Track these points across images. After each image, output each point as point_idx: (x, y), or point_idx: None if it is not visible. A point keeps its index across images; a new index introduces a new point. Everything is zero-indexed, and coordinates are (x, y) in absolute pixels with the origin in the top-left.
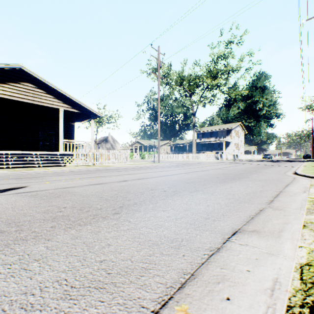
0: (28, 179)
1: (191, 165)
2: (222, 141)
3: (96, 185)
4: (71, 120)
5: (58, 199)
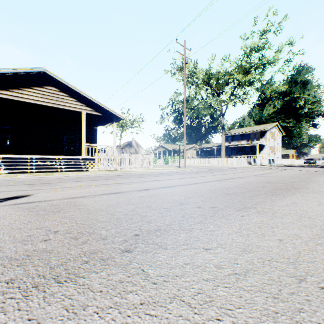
0: (42, 185)
1: (222, 170)
2: (254, 144)
3: (111, 194)
4: (94, 124)
5: (55, 216)
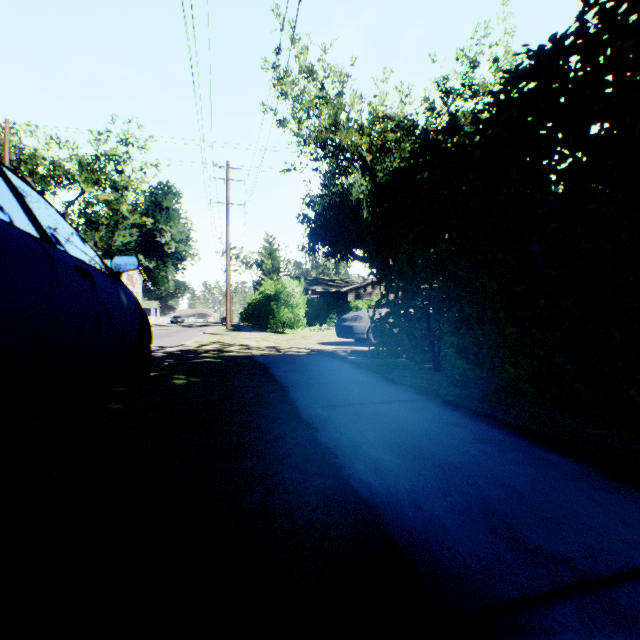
0: None
1: None
2: None
3: None
4: None
5: None
